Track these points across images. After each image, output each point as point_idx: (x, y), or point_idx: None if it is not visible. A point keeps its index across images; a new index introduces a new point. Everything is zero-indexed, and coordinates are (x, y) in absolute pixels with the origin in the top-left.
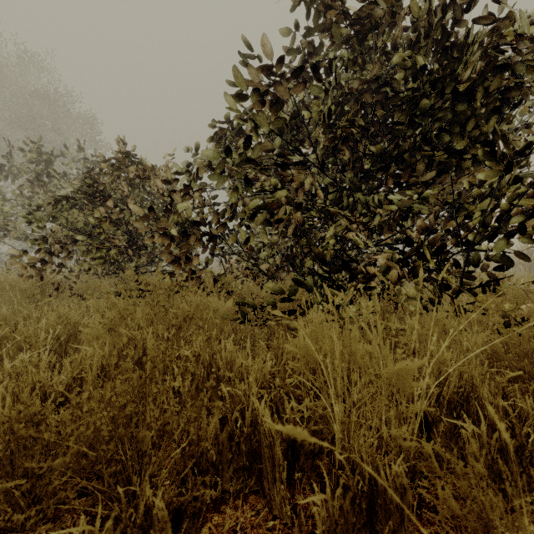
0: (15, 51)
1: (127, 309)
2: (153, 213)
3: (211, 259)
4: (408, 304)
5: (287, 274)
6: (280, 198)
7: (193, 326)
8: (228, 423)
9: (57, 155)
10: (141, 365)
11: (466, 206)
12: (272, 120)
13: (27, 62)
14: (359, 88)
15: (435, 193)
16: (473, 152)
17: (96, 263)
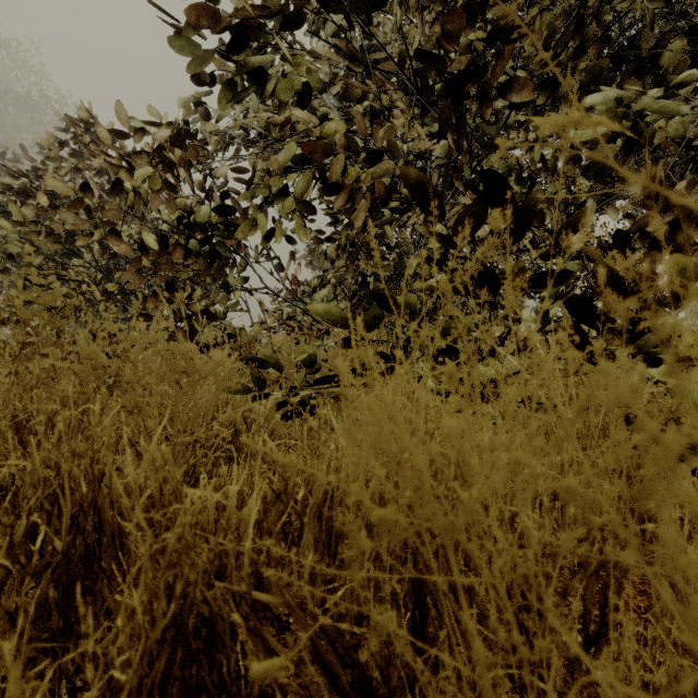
0: None
1: None
2: (90, 188)
3: (224, 298)
4: None
5: None
6: (337, 134)
7: (116, 404)
8: None
9: (12, 159)
10: None
11: None
12: None
13: (1, 53)
14: None
15: (663, 126)
16: None
17: None
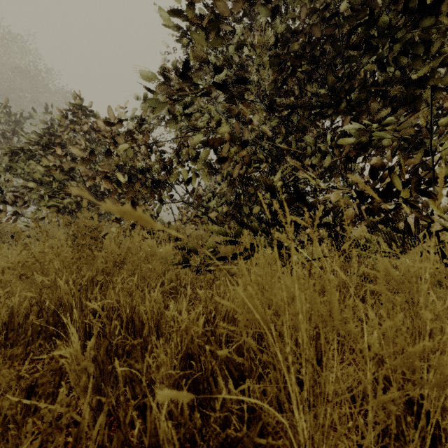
0: (1, 33)
1: (43, 252)
2: (94, 155)
3: (160, 207)
4: (369, 245)
5: (235, 223)
6: (225, 134)
7: (123, 272)
8: (119, 427)
9: (27, 117)
10: (58, 317)
11: (427, 141)
12: (213, 39)
13: (11, 43)
14: (307, 28)
15: (390, 129)
16: (436, 79)
17: (50, 211)
